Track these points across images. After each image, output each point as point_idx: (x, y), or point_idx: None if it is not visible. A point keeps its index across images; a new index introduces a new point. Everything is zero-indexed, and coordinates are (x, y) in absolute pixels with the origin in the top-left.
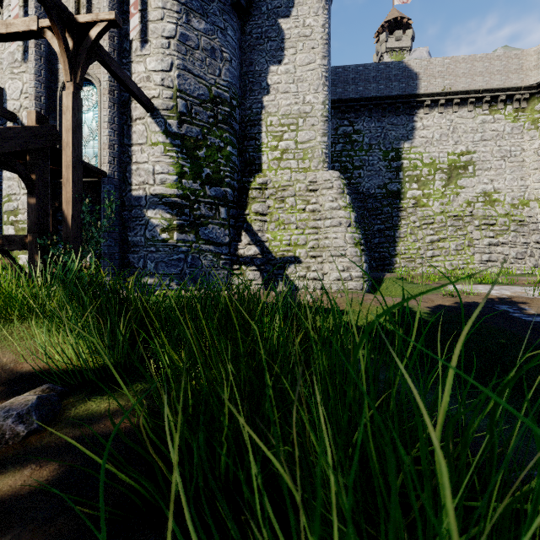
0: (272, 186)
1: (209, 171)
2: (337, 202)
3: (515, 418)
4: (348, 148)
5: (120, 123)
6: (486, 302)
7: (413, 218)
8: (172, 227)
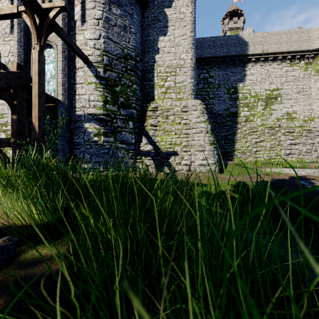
0: (160, 109)
1: (123, 100)
2: (200, 118)
3: (316, 254)
4: (206, 87)
5: (69, 71)
6: (290, 179)
7: (245, 128)
8: (100, 133)
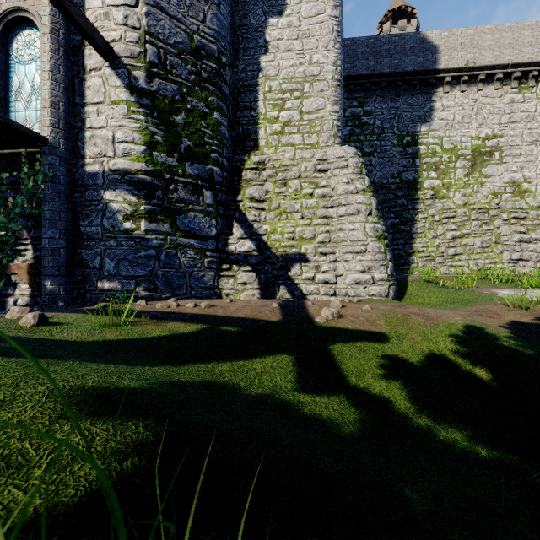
0: (271, 166)
1: (190, 143)
2: (354, 184)
3: None
4: (357, 132)
5: (68, 74)
6: None
7: (432, 211)
8: (139, 214)
